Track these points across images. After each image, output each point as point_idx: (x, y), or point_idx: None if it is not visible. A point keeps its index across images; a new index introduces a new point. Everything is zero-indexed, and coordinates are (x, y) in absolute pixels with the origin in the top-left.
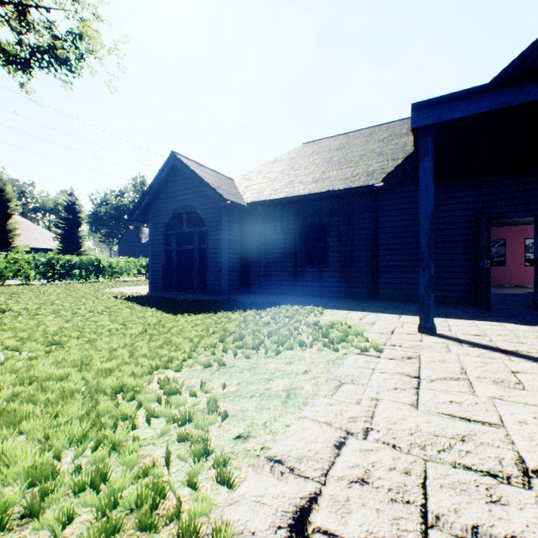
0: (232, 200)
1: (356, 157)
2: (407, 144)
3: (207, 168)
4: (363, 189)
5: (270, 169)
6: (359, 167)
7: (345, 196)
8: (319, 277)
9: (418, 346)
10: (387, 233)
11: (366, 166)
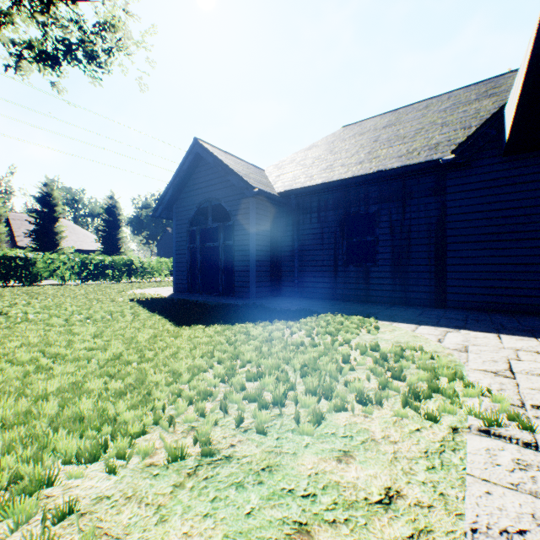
0: (260, 188)
1: (411, 132)
2: (480, 109)
3: (234, 157)
4: (425, 165)
5: (304, 156)
6: (416, 142)
7: (399, 176)
8: (364, 279)
9: None
10: (459, 221)
11: (425, 140)
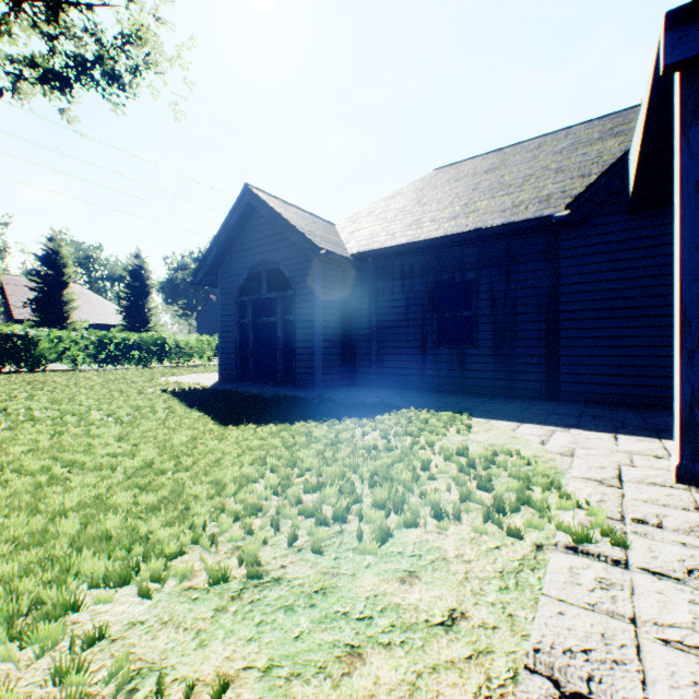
0: (328, 249)
1: (518, 179)
2: (603, 152)
3: (296, 208)
4: (534, 223)
5: (386, 207)
6: (524, 192)
7: (502, 236)
8: (459, 364)
9: None
10: (575, 292)
11: (535, 190)
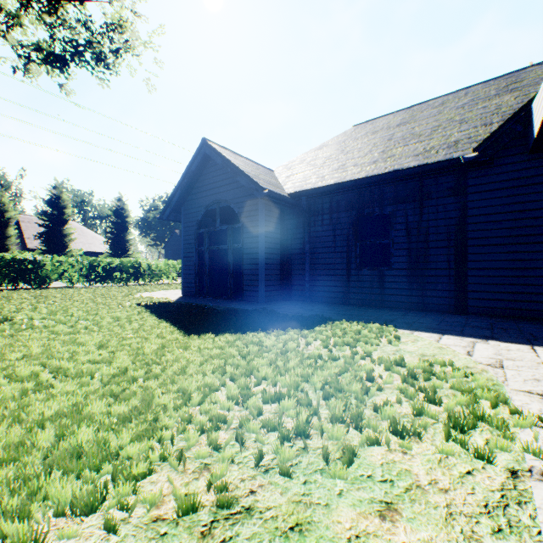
0: (270, 189)
1: (427, 129)
2: (501, 105)
3: (243, 157)
4: (445, 164)
5: (315, 156)
6: (433, 140)
7: (416, 176)
8: (379, 283)
9: None
10: (481, 222)
11: (443, 138)
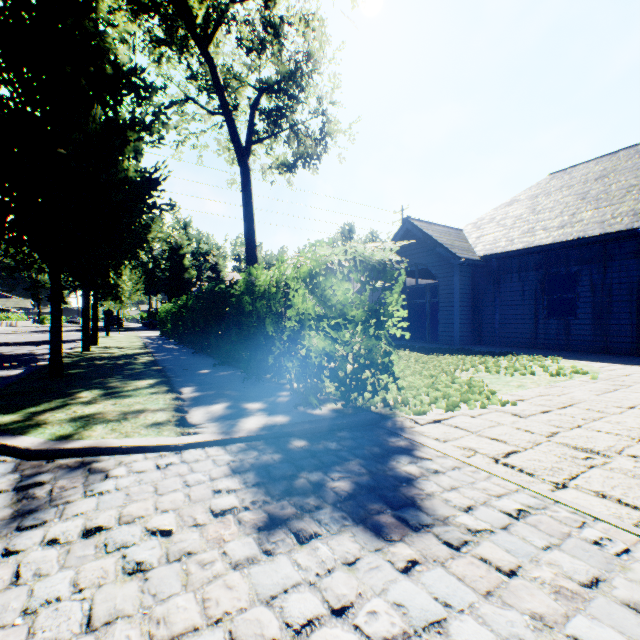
0: (464, 257)
1: (622, 190)
2: None
3: (435, 225)
4: (623, 234)
5: (504, 214)
6: (623, 204)
7: (599, 242)
8: (565, 330)
9: (639, 382)
10: None
11: (633, 203)
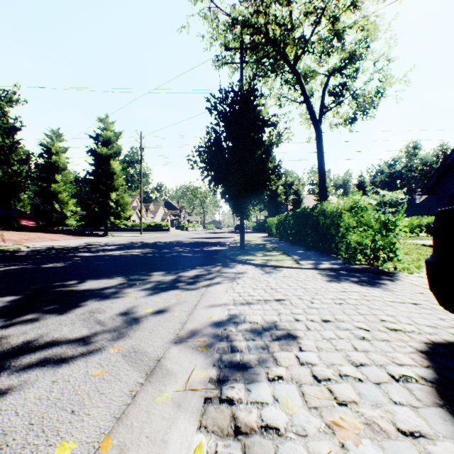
0: None
1: None
2: None
3: None
4: None
5: None
6: None
7: None
8: None
9: None
10: None
11: None
